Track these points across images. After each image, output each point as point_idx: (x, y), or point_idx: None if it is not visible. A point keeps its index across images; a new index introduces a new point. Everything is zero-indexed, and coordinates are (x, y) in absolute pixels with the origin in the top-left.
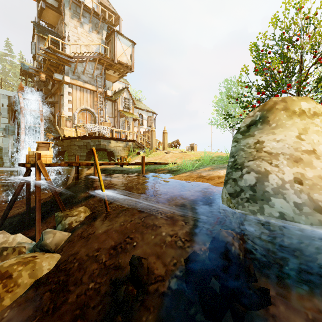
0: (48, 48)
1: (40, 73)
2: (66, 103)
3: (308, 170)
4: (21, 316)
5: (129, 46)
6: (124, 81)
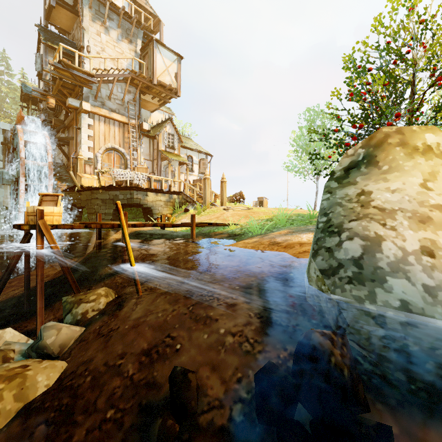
0: (58, 61)
1: (48, 97)
2: (84, 140)
3: (441, 235)
4: None
5: (173, 60)
6: (167, 110)
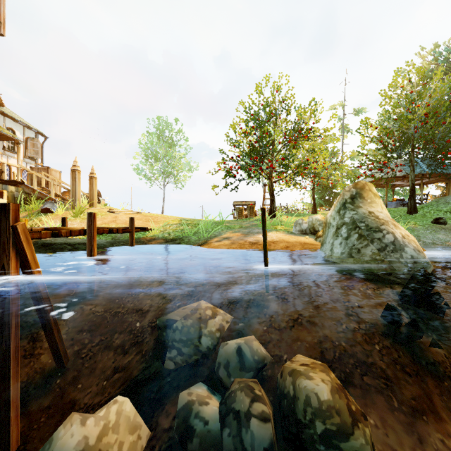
0: None
1: None
2: None
3: (401, 231)
4: (382, 407)
5: None
6: None
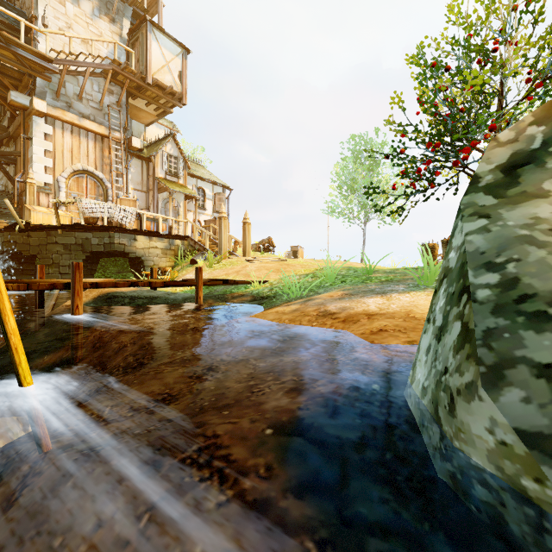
0: None
1: None
2: (38, 156)
3: None
4: None
5: (176, 54)
6: (169, 124)
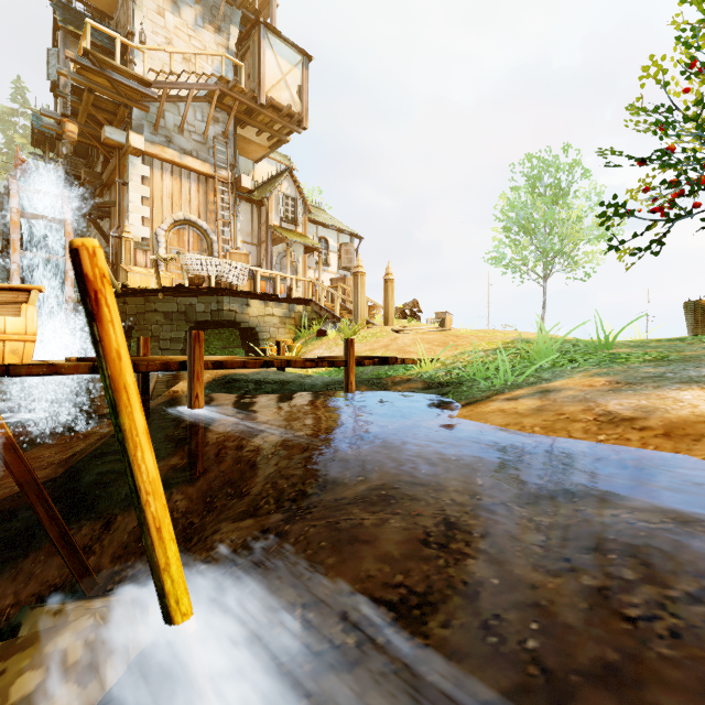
0: (84, 54)
1: (63, 121)
2: (135, 204)
3: None
4: None
5: (295, 63)
6: (282, 159)
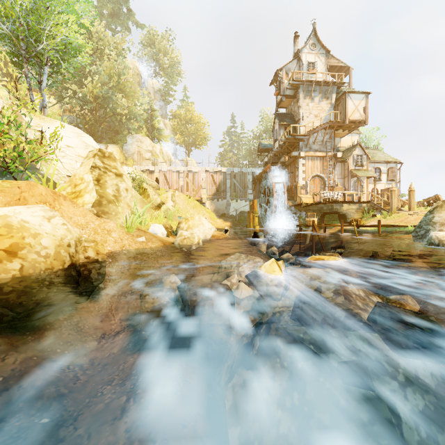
0: (290, 135)
1: (285, 157)
2: (300, 174)
3: (444, 228)
4: None
5: (361, 99)
6: (354, 131)
